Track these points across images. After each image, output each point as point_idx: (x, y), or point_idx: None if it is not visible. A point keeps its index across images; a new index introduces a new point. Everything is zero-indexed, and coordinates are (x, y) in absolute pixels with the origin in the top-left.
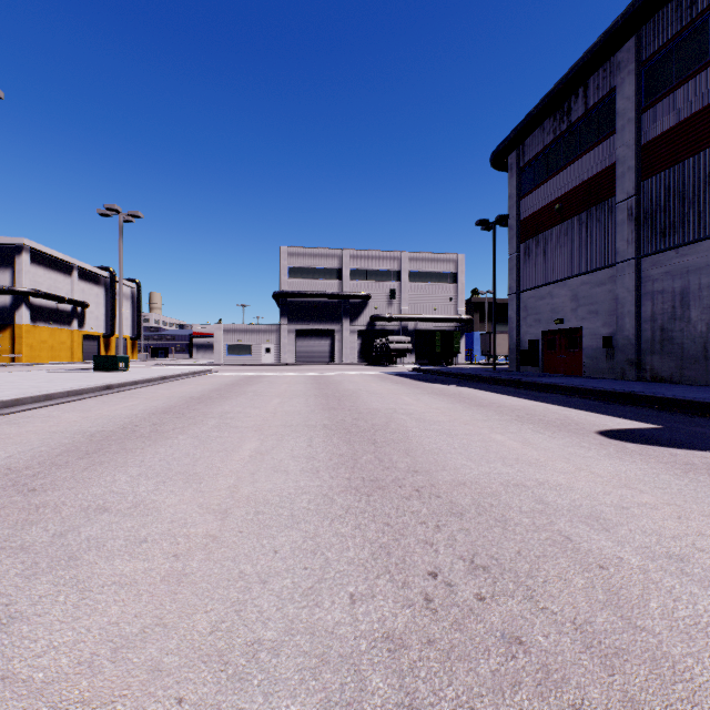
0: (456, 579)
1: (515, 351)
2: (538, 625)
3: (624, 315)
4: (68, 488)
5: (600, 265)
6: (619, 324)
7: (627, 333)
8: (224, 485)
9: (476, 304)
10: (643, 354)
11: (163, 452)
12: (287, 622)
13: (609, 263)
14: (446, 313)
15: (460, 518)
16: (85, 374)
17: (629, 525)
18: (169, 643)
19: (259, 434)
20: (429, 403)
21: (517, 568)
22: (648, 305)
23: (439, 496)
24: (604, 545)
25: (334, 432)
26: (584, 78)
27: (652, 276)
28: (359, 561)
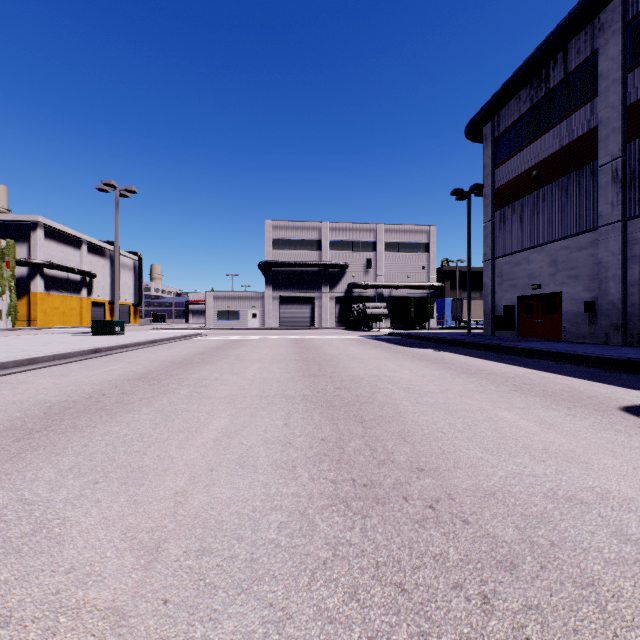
0: None
1: (490, 315)
2: None
3: (608, 279)
4: None
5: (581, 230)
6: (603, 288)
7: (611, 297)
8: (170, 490)
9: (447, 272)
10: (630, 318)
11: (116, 431)
12: None
13: (591, 227)
14: (419, 281)
15: (516, 576)
16: (83, 337)
17: None
18: None
19: (231, 407)
20: (414, 369)
21: None
22: (635, 269)
23: (466, 520)
24: None
25: (315, 405)
26: (564, 42)
27: None
28: None
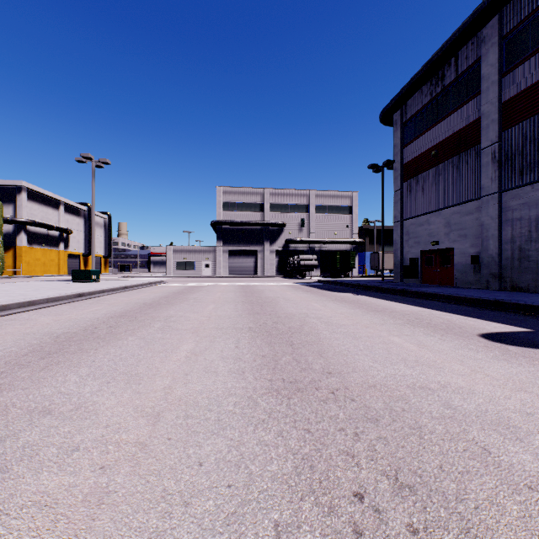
0: (383, 503)
1: (399, 266)
2: None
3: (488, 238)
4: (22, 388)
5: (468, 198)
6: (484, 245)
7: (491, 252)
8: (160, 386)
9: (367, 230)
10: (504, 269)
11: (113, 352)
12: None
13: (476, 197)
14: (344, 237)
15: (376, 424)
16: (66, 284)
17: None
18: None
19: (195, 336)
20: (334, 308)
21: (444, 488)
22: (508, 230)
23: (353, 399)
24: (523, 458)
25: (257, 334)
26: (455, 50)
27: (512, 207)
28: (283, 477)
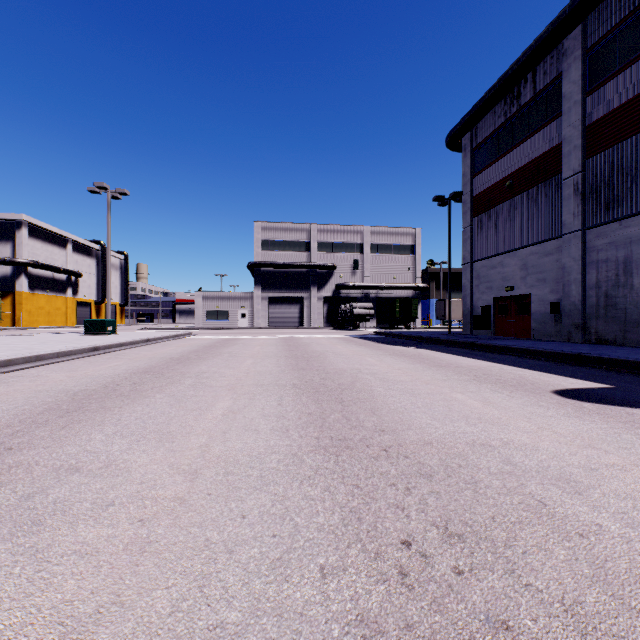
0: (431, 549)
1: (468, 316)
2: (524, 605)
3: (570, 283)
4: (43, 447)
5: (548, 237)
6: (566, 291)
7: (573, 299)
8: (196, 444)
9: (432, 274)
10: (589, 318)
11: (140, 410)
12: (253, 601)
13: (556, 235)
14: (405, 282)
15: (430, 480)
16: (77, 337)
17: (601, 488)
18: (123, 627)
19: (232, 393)
20: (392, 363)
21: (493, 536)
22: (593, 273)
23: (407, 456)
24: (579, 510)
25: (303, 391)
26: (533, 64)
27: (597, 247)
28: (330, 528)
